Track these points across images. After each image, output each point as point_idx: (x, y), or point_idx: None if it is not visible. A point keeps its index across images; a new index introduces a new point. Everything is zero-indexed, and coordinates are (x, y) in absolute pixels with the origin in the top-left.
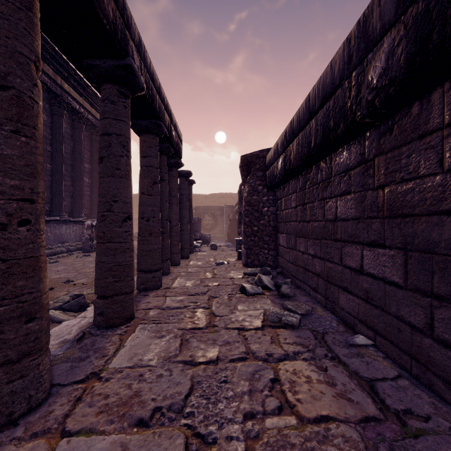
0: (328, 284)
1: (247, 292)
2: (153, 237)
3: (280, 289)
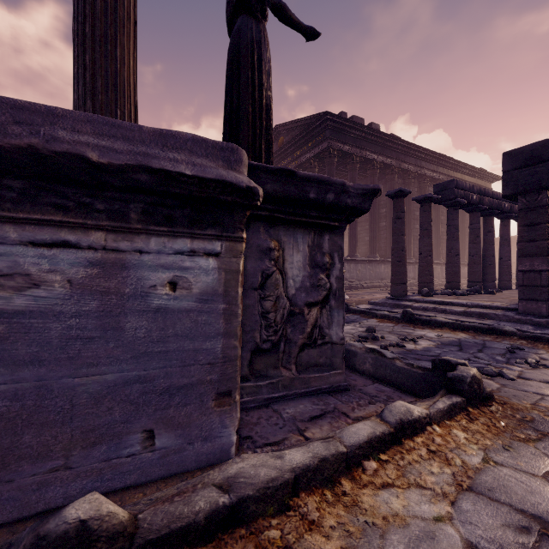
0: None
1: None
2: None
3: None
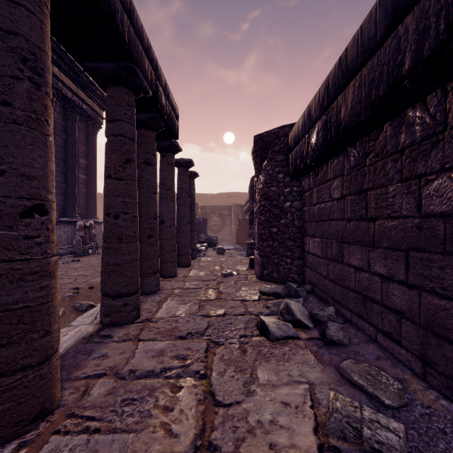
0: (433, 337)
1: (271, 334)
2: (125, 244)
3: (327, 331)
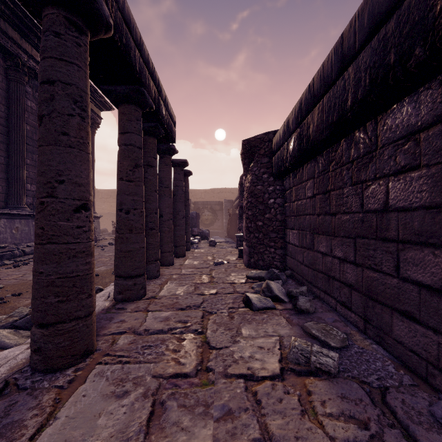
0: (370, 301)
1: (253, 305)
2: (134, 234)
3: (297, 302)
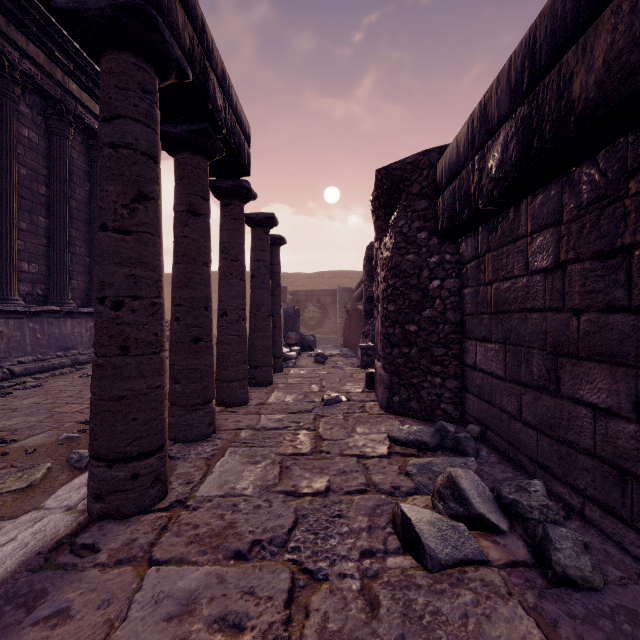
0: None
1: (427, 553)
2: (134, 358)
3: (554, 555)
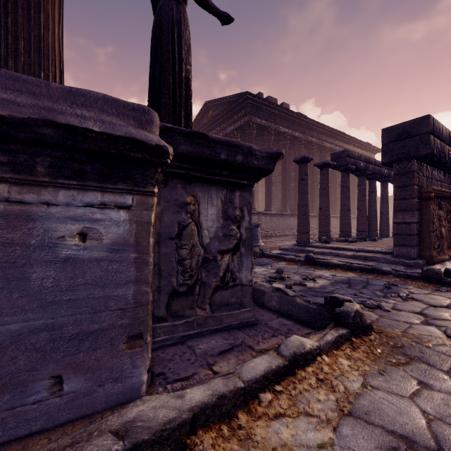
0: None
1: None
2: None
3: None
